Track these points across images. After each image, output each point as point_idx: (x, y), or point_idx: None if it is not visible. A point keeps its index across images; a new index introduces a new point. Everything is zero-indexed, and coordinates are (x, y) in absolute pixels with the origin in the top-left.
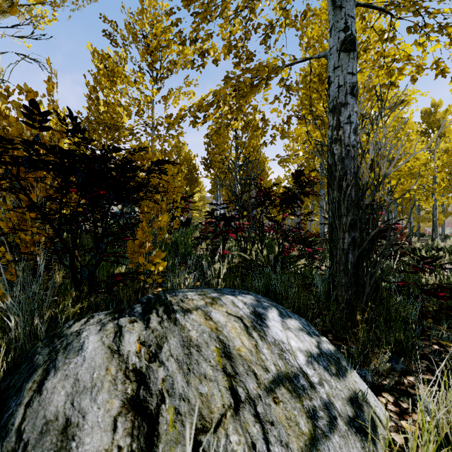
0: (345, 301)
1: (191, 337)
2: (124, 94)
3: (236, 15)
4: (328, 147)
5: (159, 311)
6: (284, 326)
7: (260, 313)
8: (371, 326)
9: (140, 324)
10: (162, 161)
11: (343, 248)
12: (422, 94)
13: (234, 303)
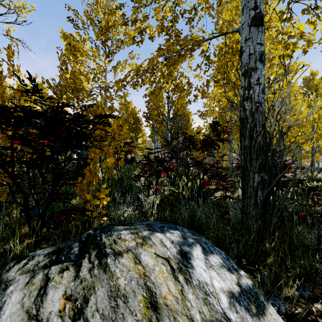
0: (255, 229)
1: (119, 285)
2: (83, 64)
3: (167, 0)
4: (241, 104)
5: (91, 255)
6: (208, 264)
7: (185, 252)
8: (278, 253)
9: (70, 272)
10: (105, 115)
11: (253, 186)
12: (307, 65)
13: (162, 242)
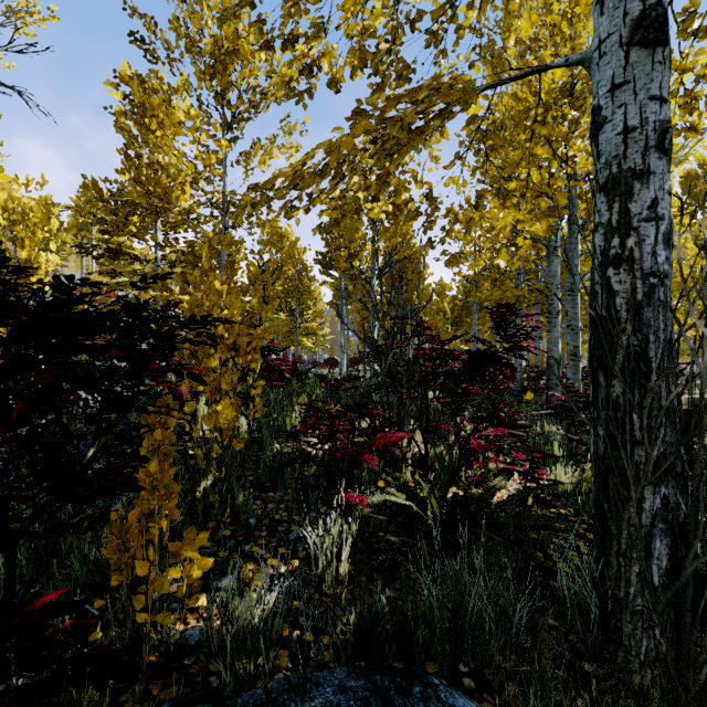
0: (644, 653)
1: None
2: (167, 149)
3: None
4: (602, 278)
5: None
6: None
7: None
8: None
9: None
10: (190, 321)
11: (639, 523)
12: None
13: None
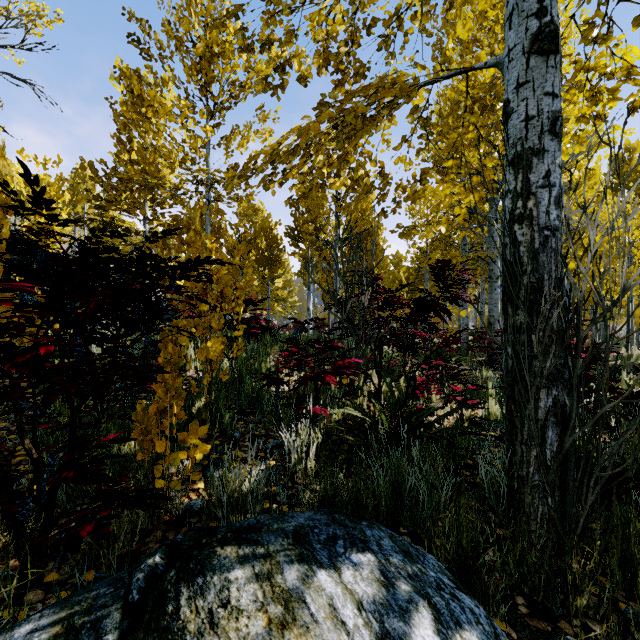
0: (540, 517)
1: None
2: (160, 134)
3: None
4: (508, 231)
5: None
6: None
7: None
8: (603, 588)
9: None
10: (197, 261)
11: (536, 418)
12: (625, 133)
13: (334, 610)
